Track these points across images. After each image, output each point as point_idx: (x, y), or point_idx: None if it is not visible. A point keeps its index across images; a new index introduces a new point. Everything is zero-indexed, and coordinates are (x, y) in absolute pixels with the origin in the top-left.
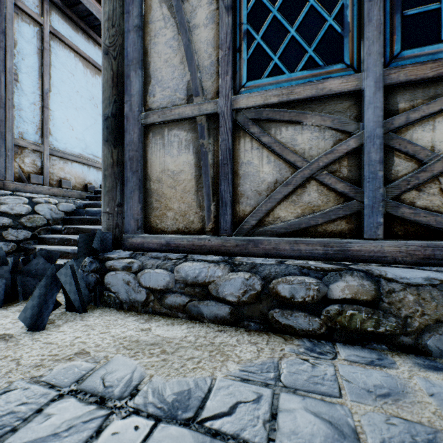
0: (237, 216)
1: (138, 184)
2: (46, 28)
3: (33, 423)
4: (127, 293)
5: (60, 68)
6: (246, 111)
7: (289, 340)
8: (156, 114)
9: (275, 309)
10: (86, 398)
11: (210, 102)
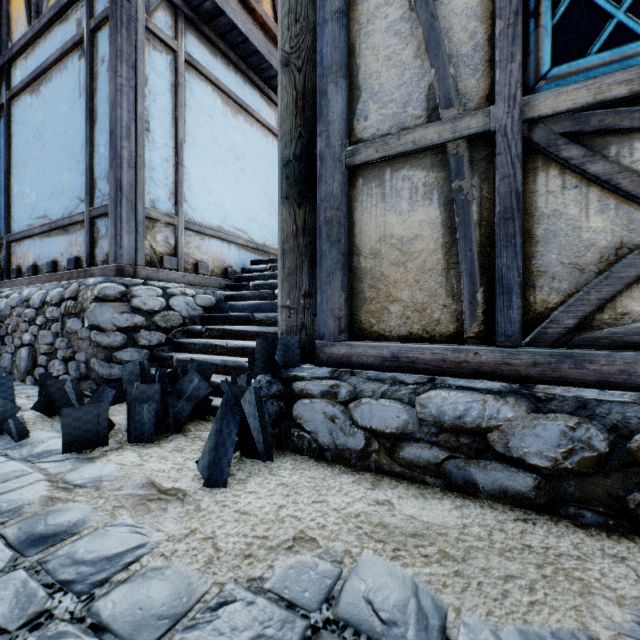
0: (529, 311)
1: (341, 261)
2: (181, 55)
3: None
4: (330, 434)
5: (196, 108)
6: (550, 121)
7: None
8: (371, 147)
9: None
10: None
11: (474, 113)
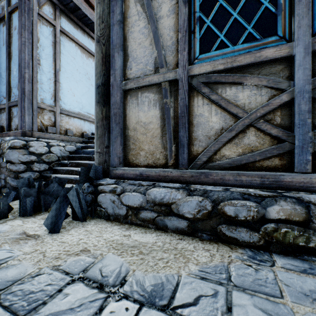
0: (191, 154)
1: (120, 132)
2: (57, 28)
3: (56, 299)
4: (112, 208)
5: (66, 54)
6: (198, 77)
7: (234, 249)
8: (132, 82)
9: (223, 225)
10: (90, 283)
11: (171, 71)
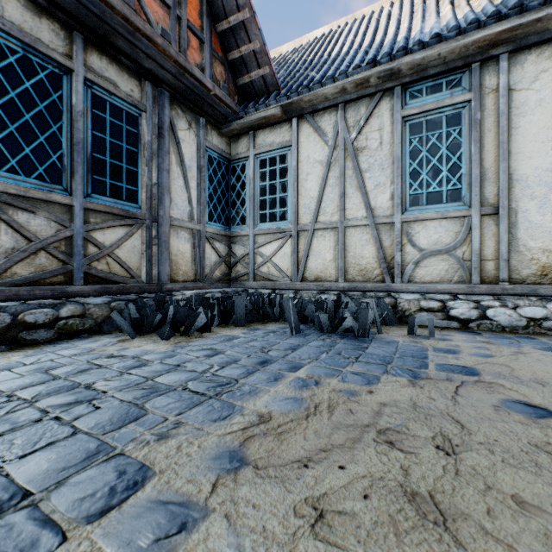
0: None
1: None
2: None
3: None
4: None
5: None
6: None
7: (38, 346)
8: None
9: (24, 332)
10: None
11: None
